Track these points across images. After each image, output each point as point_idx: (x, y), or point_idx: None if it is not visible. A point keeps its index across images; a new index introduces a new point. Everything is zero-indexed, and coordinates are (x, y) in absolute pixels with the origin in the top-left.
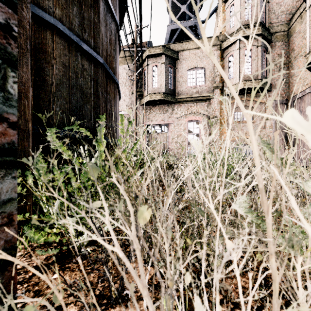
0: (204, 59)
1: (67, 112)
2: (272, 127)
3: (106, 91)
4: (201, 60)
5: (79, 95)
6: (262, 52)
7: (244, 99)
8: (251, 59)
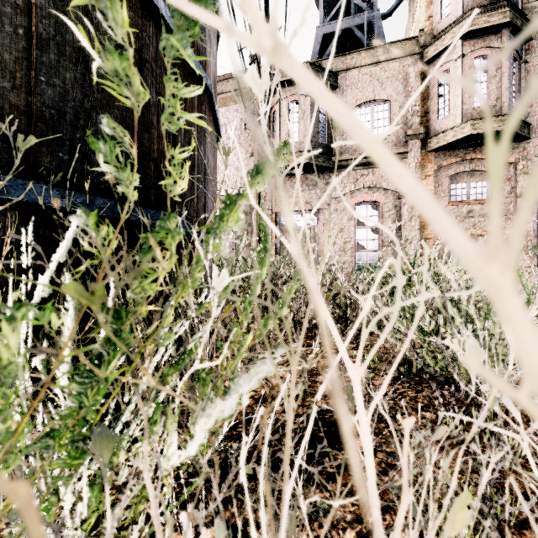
0: (389, 83)
1: (21, 122)
2: (532, 211)
3: (173, 95)
4: (382, 86)
5: (75, 78)
6: (510, 60)
7: (470, 157)
8: (487, 75)
